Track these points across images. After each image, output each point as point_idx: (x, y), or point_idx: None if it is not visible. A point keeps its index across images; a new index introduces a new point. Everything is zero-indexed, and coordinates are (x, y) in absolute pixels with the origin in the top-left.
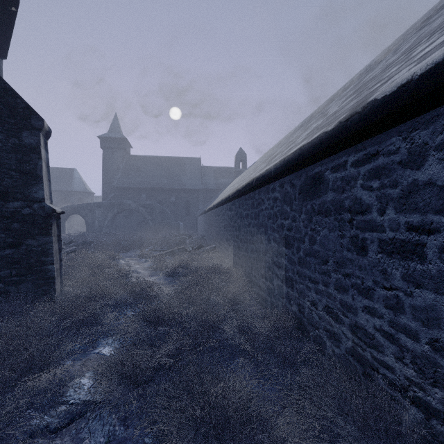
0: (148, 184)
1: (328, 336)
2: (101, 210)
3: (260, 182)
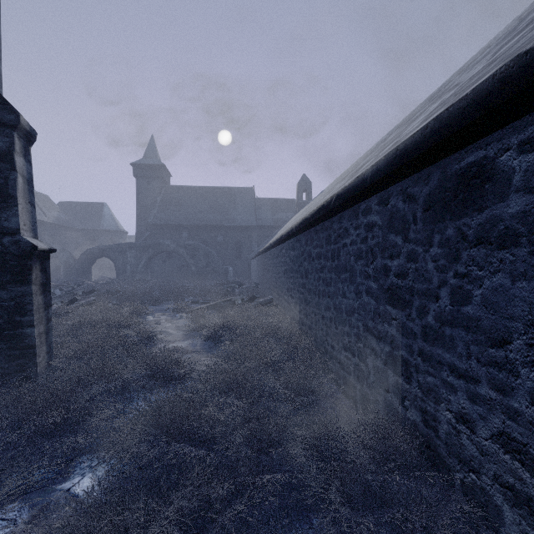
0: (191, 220)
1: (509, 499)
2: (134, 252)
3: (344, 200)
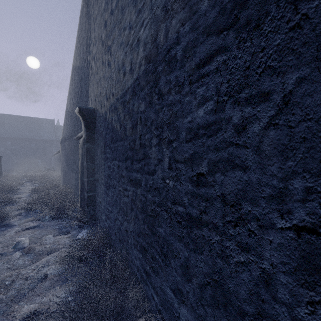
0: (13, 135)
1: None
2: None
3: (59, 151)
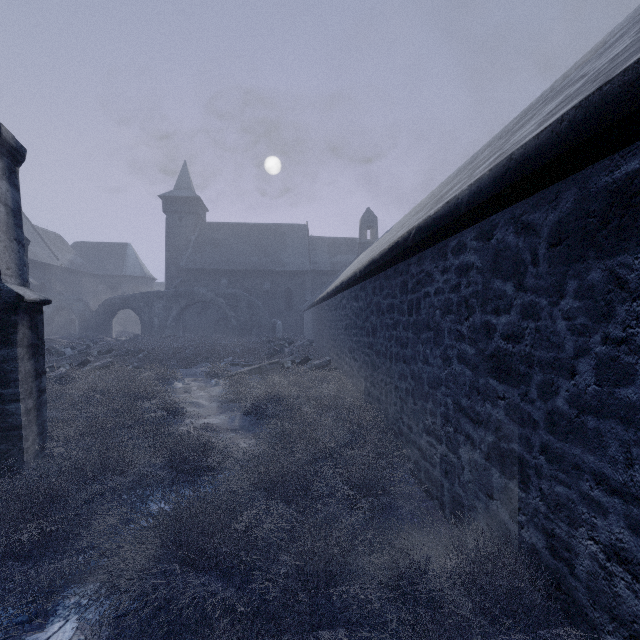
0: (231, 264)
1: None
2: (163, 303)
3: (427, 234)
